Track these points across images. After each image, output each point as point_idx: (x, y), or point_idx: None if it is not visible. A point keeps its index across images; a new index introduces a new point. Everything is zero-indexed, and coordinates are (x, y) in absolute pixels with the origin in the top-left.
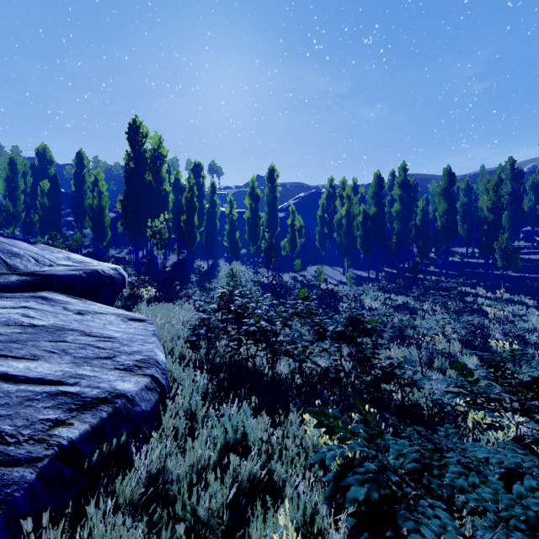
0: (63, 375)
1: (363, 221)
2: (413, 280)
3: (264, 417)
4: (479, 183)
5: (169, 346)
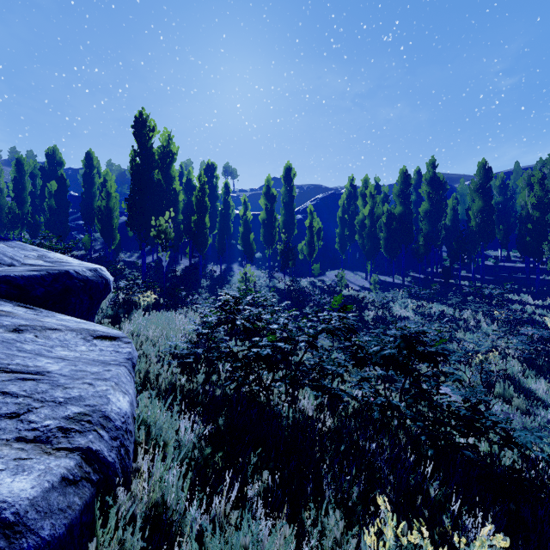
0: None
1: (387, 222)
2: (445, 286)
3: (285, 529)
4: (513, 181)
5: (156, 371)
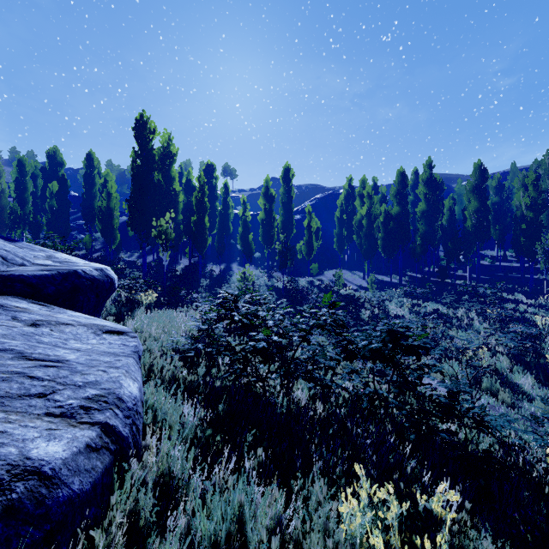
0: None
1: (384, 223)
2: (441, 285)
3: (275, 491)
4: (510, 181)
5: (159, 364)
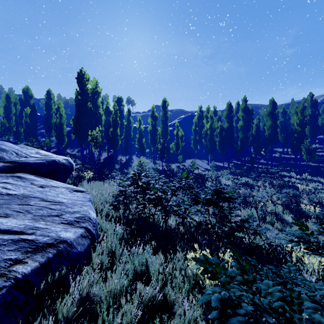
0: (25, 227)
1: (220, 132)
2: (251, 168)
3: (160, 255)
4: (291, 109)
5: (100, 208)
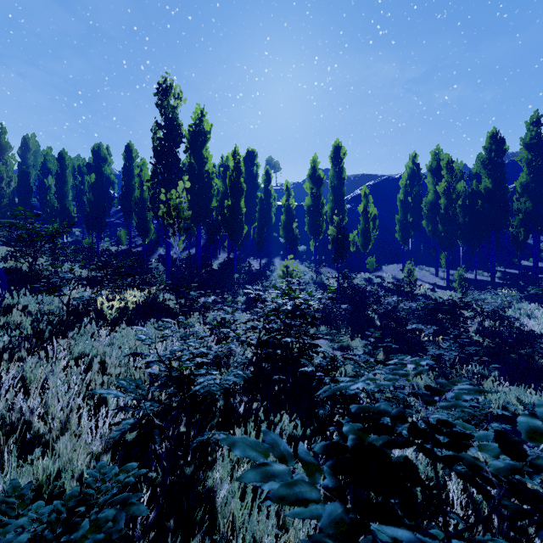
0: None
1: (463, 204)
2: None
3: None
4: None
5: None
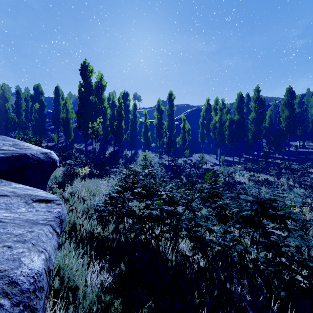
0: None
1: (229, 125)
2: (266, 163)
3: None
4: (306, 100)
5: (80, 222)
